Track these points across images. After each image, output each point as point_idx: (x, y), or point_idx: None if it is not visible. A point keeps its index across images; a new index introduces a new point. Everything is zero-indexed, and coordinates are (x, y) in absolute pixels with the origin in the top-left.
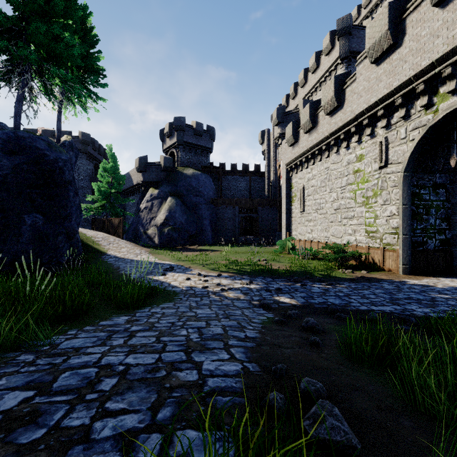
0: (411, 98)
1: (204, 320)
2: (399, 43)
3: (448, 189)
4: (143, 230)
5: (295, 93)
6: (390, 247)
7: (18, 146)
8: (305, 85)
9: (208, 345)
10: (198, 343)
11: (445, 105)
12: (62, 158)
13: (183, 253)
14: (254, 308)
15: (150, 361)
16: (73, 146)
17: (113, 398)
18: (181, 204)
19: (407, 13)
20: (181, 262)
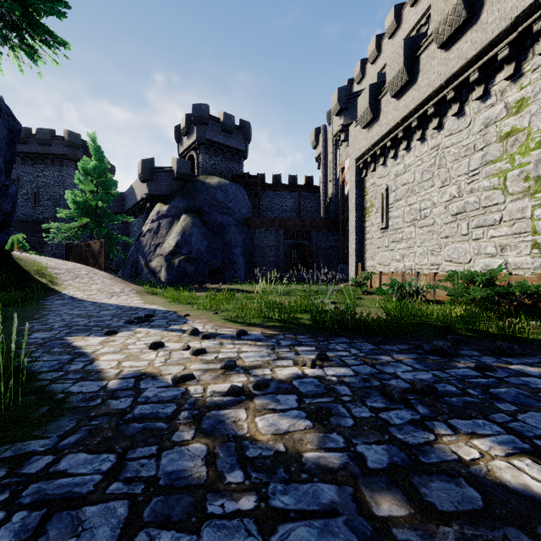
0: None
1: None
2: None
3: None
4: (145, 262)
5: (363, 74)
6: None
7: None
8: (378, 59)
9: None
10: None
11: None
12: None
13: (196, 293)
14: None
15: None
16: (1, 108)
17: None
18: (199, 224)
19: None
20: (178, 306)
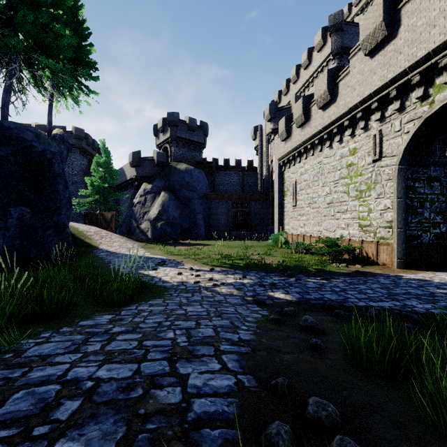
0: (406, 90)
1: (194, 319)
2: (394, 34)
3: (443, 182)
4: (137, 225)
5: (288, 90)
6: (384, 241)
7: (4, 136)
8: (298, 81)
9: (196, 351)
10: (186, 348)
11: (441, 96)
12: (51, 150)
13: (176, 247)
14: (248, 305)
15: (126, 374)
16: (64, 139)
17: (67, 434)
18: (174, 199)
19: (402, 4)
20: (173, 256)
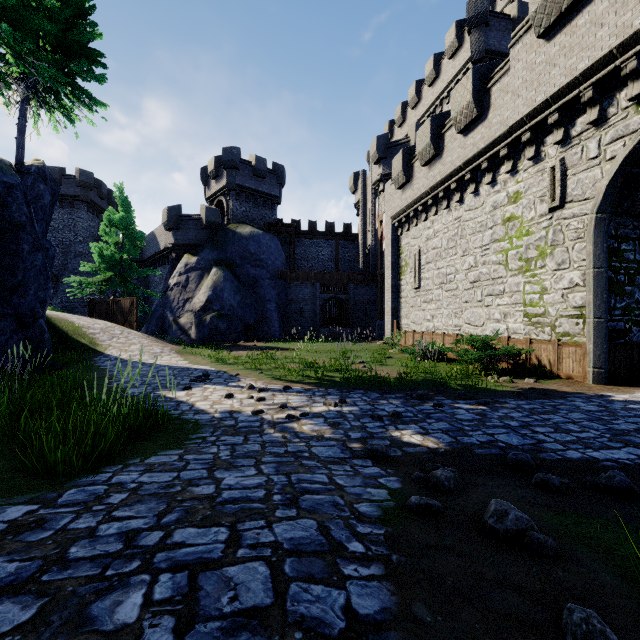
0: (609, 88)
1: (229, 516)
2: None
3: None
4: (173, 319)
5: (404, 118)
6: (569, 339)
7: None
8: (419, 105)
9: None
10: None
11: None
12: (3, 179)
13: (233, 352)
14: (354, 461)
15: None
16: (46, 175)
17: None
18: (231, 278)
19: None
20: (224, 366)
